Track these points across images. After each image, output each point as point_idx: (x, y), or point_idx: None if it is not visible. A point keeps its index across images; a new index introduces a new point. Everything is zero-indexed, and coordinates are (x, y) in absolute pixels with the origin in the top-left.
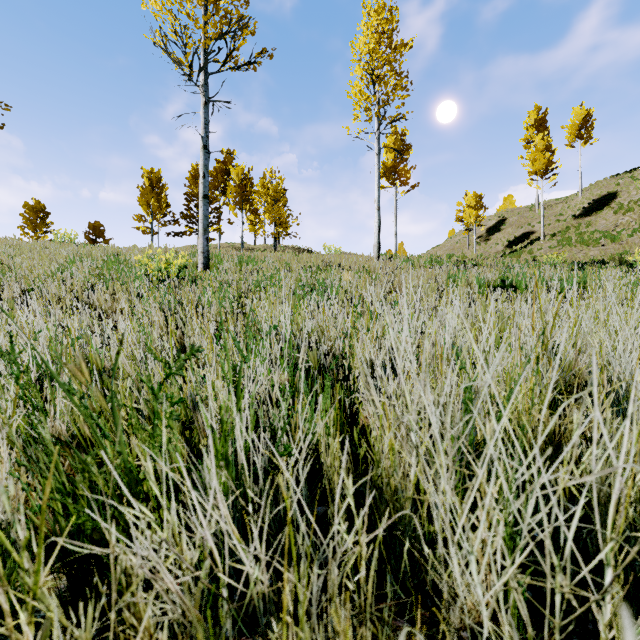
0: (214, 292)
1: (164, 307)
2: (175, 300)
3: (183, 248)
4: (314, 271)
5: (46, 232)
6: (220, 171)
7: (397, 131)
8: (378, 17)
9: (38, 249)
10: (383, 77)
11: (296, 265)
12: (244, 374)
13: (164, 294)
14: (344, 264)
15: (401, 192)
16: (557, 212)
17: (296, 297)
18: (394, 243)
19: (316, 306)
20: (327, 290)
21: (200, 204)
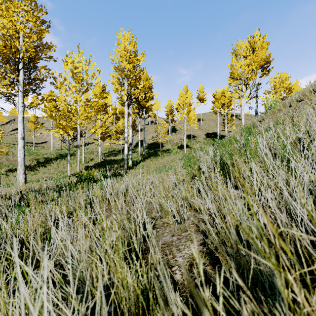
0: None
1: None
2: None
3: None
4: None
5: None
6: None
7: None
8: None
9: None
10: None
11: None
12: None
13: None
14: None
15: None
16: None
17: None
18: None
19: None
20: None
21: None
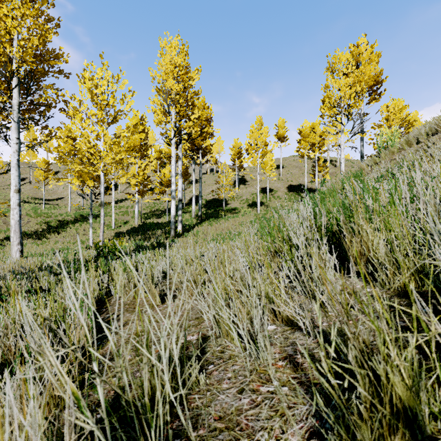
0: None
1: None
2: None
3: None
4: None
5: None
6: None
7: None
8: None
9: None
10: None
11: None
12: None
13: None
14: None
15: None
16: None
17: None
18: None
19: None
20: None
21: None
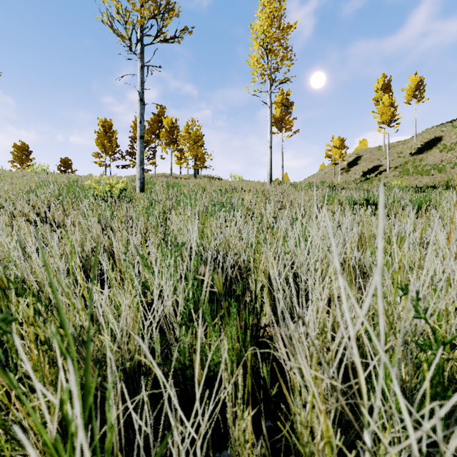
0: (145, 209)
1: (101, 221)
2: (112, 215)
3: (129, 177)
4: (223, 193)
5: (29, 165)
6: (155, 121)
7: (283, 92)
8: (270, 6)
9: (17, 176)
10: (274, 50)
11: (210, 189)
12: (153, 289)
13: (103, 211)
14: (245, 188)
15: (286, 136)
16: (398, 151)
17: (208, 213)
18: (281, 173)
19: (224, 220)
20: (233, 207)
21: (137, 143)
